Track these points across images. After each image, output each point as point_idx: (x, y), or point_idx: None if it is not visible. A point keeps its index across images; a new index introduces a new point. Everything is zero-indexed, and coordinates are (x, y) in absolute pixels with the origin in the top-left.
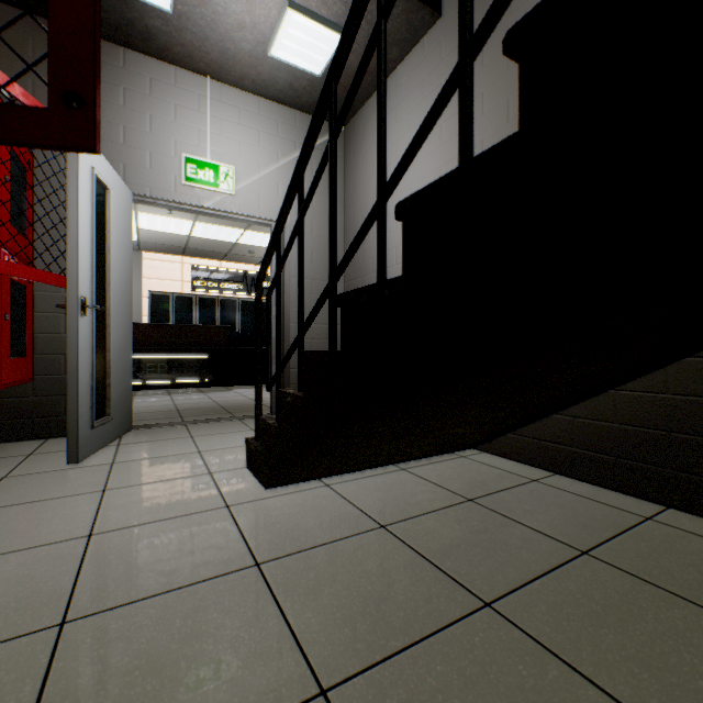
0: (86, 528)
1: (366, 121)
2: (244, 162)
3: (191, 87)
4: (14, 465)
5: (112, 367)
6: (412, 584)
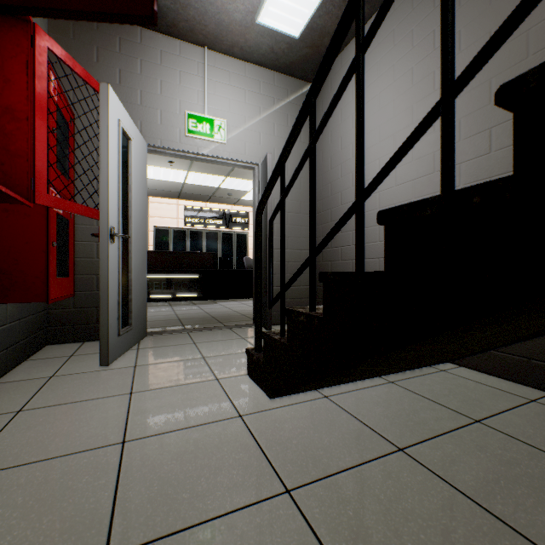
0: (119, 434)
1: (334, 76)
2: (233, 116)
3: (192, 56)
4: (59, 365)
5: (133, 285)
6: (471, 536)
